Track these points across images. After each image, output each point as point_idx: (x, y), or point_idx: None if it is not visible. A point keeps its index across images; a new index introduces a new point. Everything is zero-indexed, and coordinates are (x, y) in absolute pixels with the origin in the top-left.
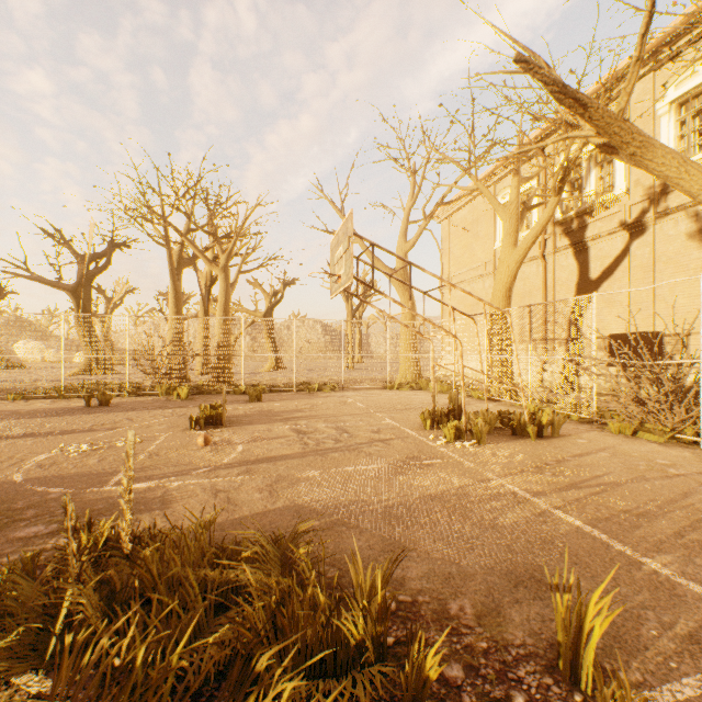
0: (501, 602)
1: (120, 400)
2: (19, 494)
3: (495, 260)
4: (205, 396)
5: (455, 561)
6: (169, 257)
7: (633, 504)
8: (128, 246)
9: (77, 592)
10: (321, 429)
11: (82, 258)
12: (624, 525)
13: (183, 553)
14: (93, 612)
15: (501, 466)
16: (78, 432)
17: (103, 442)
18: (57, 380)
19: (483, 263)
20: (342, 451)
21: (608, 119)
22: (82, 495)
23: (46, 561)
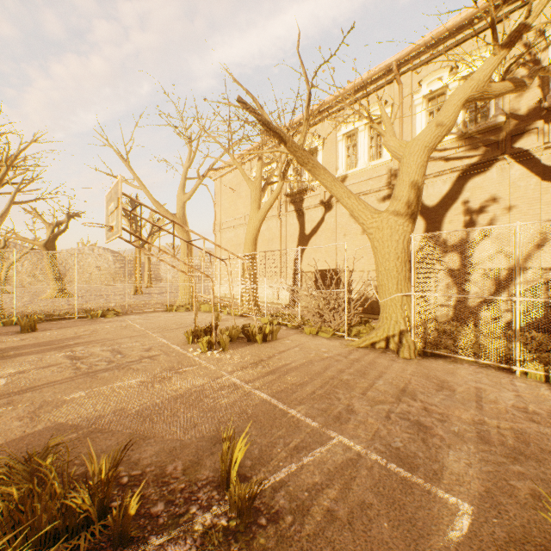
0: (203, 457)
1: None
2: None
3: None
4: None
5: (181, 438)
6: None
7: (299, 378)
8: None
9: None
10: (97, 353)
11: None
12: (289, 393)
13: None
14: None
15: (233, 366)
16: None
17: None
18: None
19: (243, 216)
20: (113, 370)
21: (295, 148)
22: None
23: None
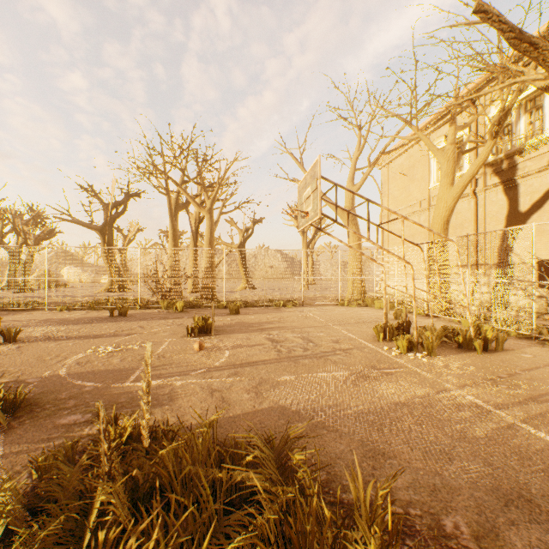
0: (496, 523)
1: (134, 312)
2: (63, 386)
3: (429, 198)
4: (196, 309)
5: (437, 472)
6: (169, 203)
7: None
8: (139, 196)
9: (107, 486)
10: (290, 338)
11: (107, 206)
12: None
13: (193, 451)
14: (122, 510)
15: (456, 377)
16: (105, 337)
17: (123, 345)
18: (90, 295)
19: (418, 201)
20: (311, 358)
21: None
22: (109, 389)
23: (83, 447)
